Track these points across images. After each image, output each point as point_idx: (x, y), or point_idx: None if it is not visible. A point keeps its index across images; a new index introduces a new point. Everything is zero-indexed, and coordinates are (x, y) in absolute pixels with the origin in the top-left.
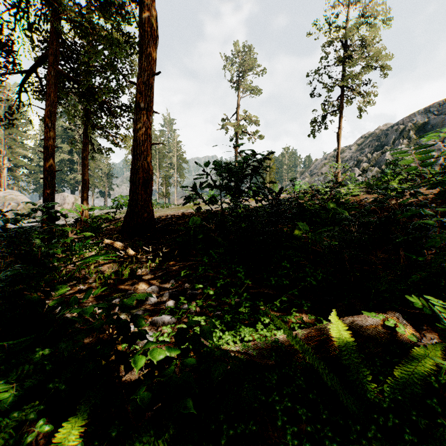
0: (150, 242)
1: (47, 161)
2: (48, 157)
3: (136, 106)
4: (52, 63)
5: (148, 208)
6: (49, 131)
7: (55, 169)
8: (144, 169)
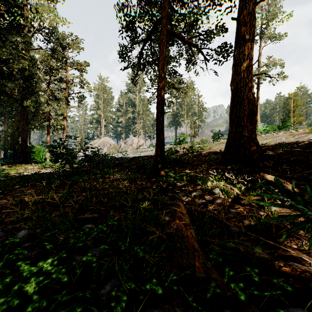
0: (273, 175)
1: (160, 105)
2: (160, 102)
3: (236, 41)
4: (164, 25)
5: (255, 139)
6: (161, 80)
7: (164, 111)
8: (249, 100)
